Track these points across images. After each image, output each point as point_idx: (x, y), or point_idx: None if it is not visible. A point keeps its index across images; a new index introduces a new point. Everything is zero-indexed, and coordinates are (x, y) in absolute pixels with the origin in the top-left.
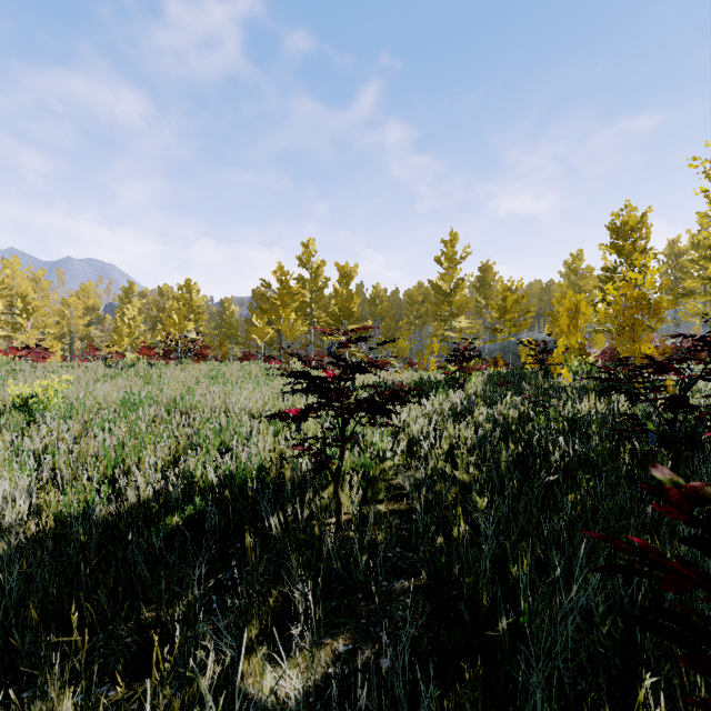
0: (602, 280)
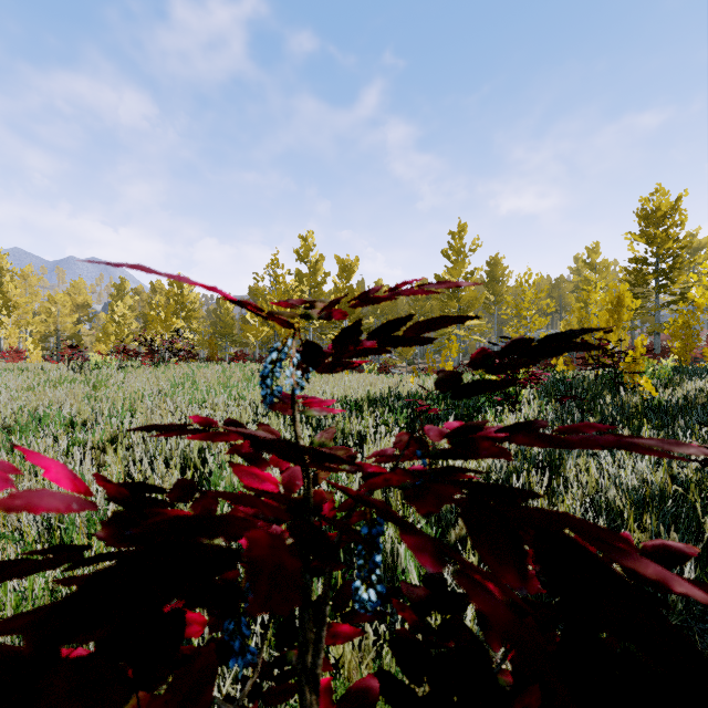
0: (630, 272)
